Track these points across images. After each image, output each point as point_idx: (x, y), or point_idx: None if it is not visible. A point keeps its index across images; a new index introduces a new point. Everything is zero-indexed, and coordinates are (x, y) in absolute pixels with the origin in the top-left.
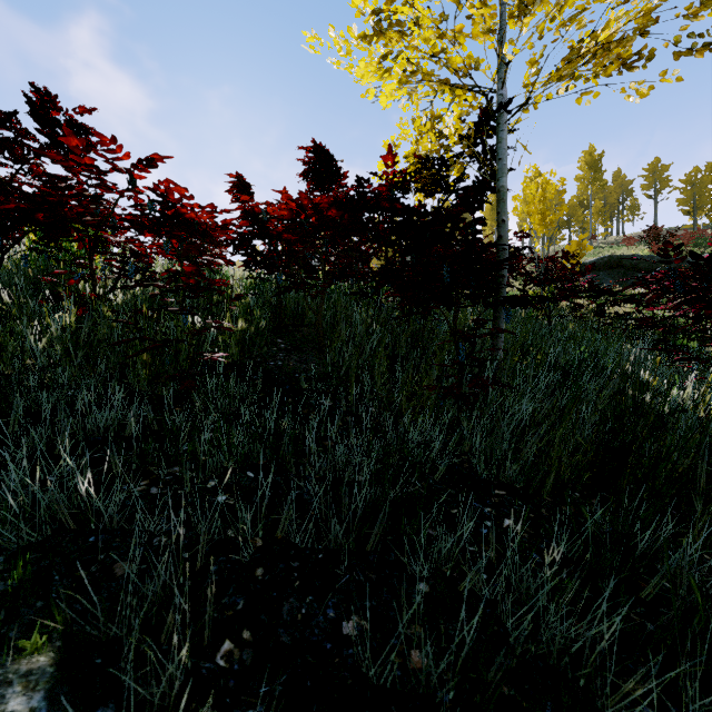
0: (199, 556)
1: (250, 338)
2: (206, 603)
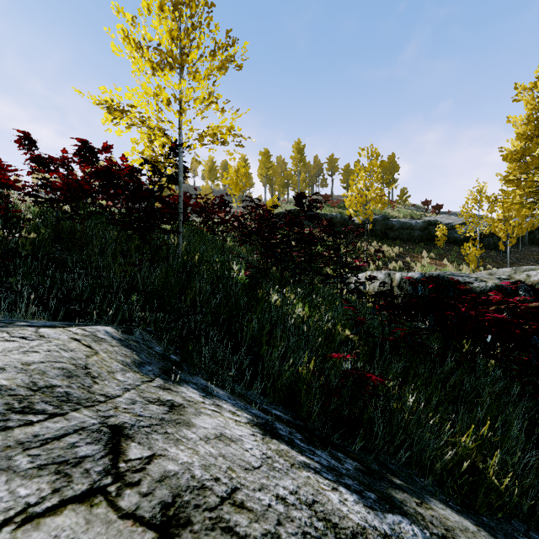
0: (25, 297)
1: (39, 243)
2: (28, 304)
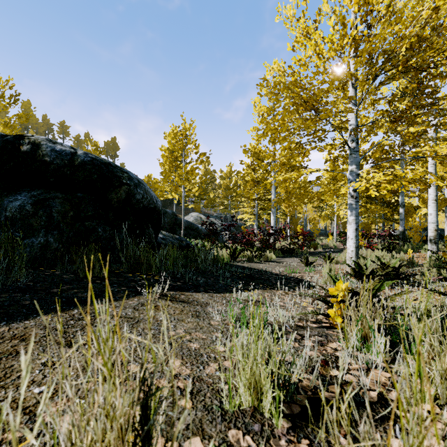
0: None
1: None
2: None
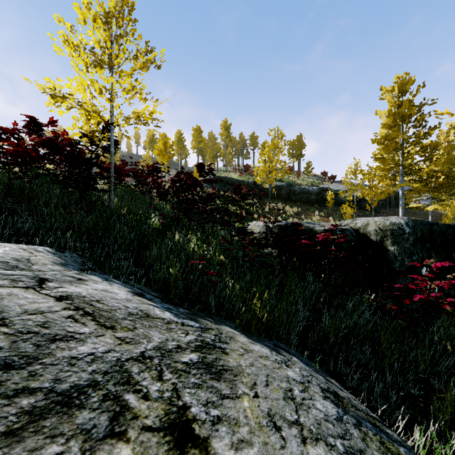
0: None
1: None
2: None
